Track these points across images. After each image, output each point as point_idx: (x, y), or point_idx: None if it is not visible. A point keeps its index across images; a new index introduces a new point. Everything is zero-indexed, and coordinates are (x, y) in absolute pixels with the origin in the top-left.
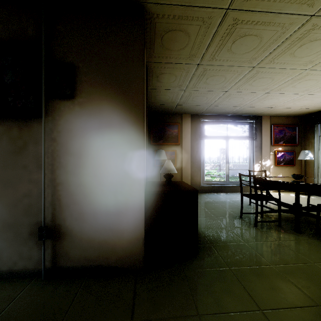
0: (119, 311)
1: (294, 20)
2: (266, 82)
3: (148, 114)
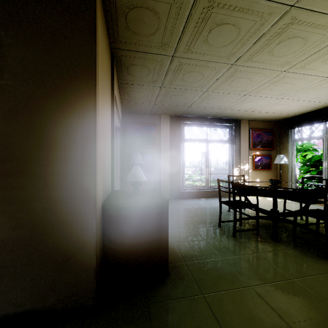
0: None
1: (273, 9)
2: (244, 83)
3: (123, 113)
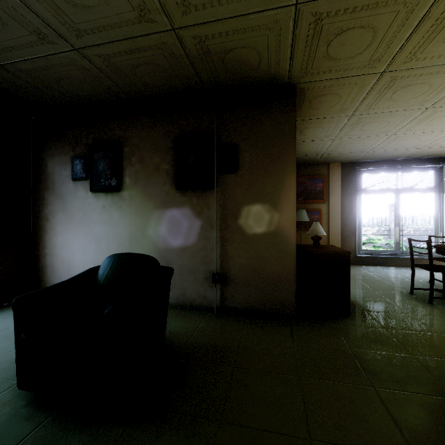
0: (281, 336)
1: None
2: None
3: None
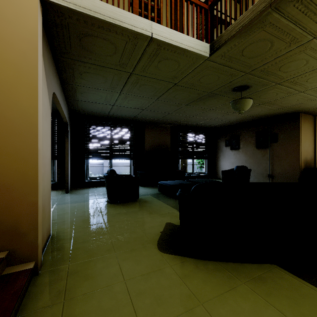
0: None
1: None
2: None
3: None
